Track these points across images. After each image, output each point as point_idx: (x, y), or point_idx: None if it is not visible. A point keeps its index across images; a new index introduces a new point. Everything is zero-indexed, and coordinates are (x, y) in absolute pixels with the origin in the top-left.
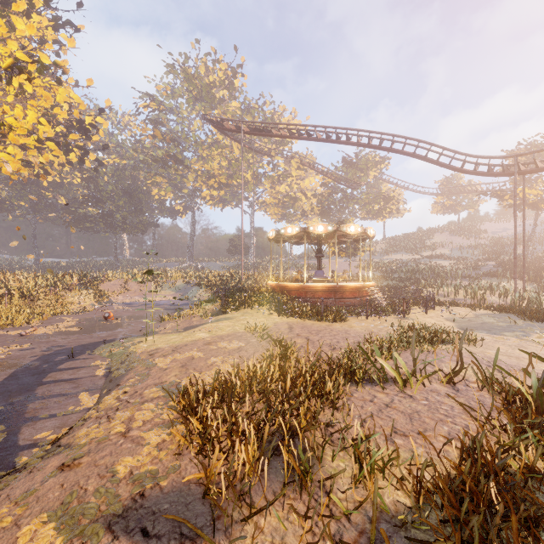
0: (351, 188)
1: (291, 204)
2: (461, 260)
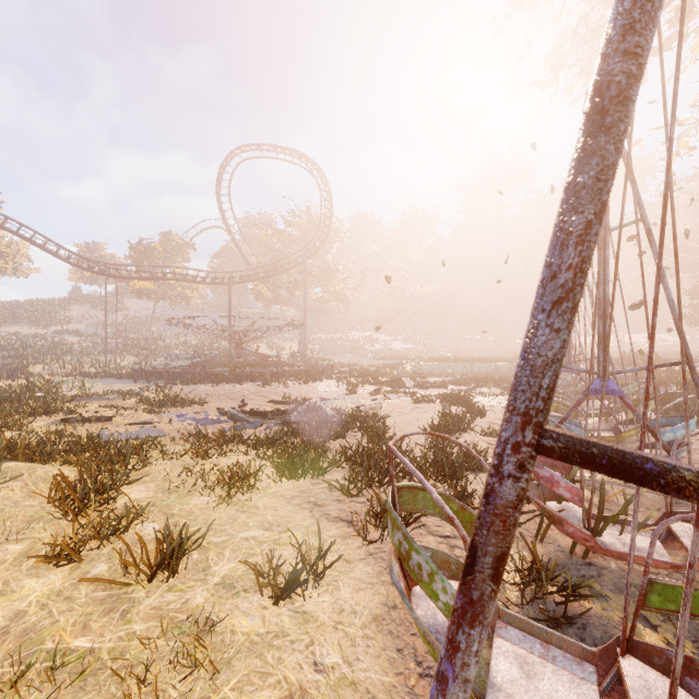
0: None
1: None
2: (94, 337)
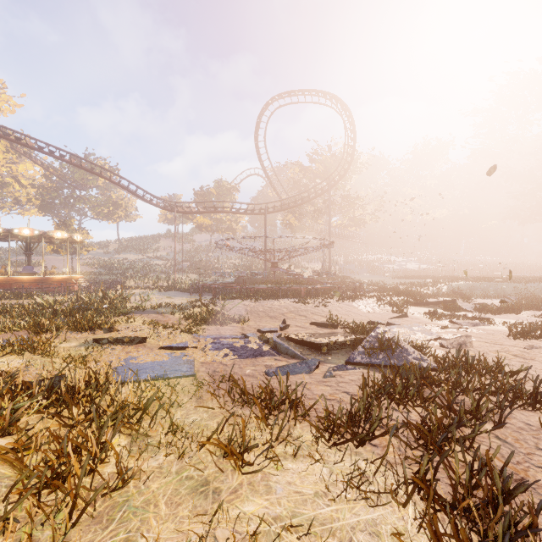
0: (78, 188)
1: None
2: (172, 261)
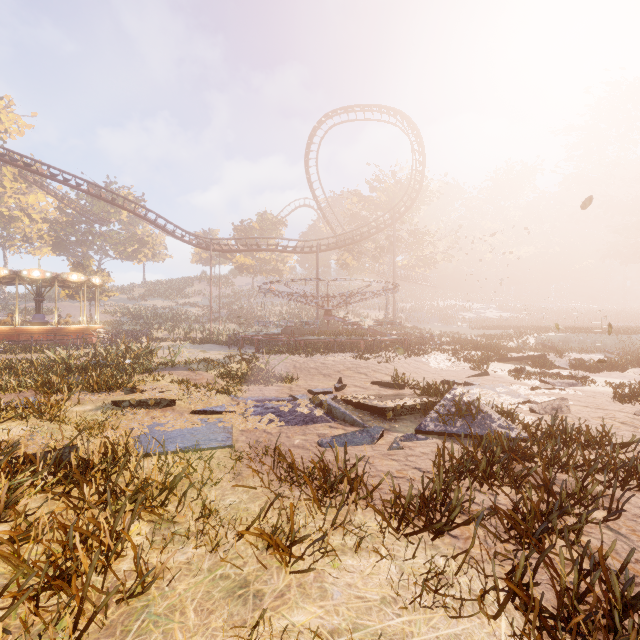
0: (98, 223)
1: (2, 224)
2: (207, 308)
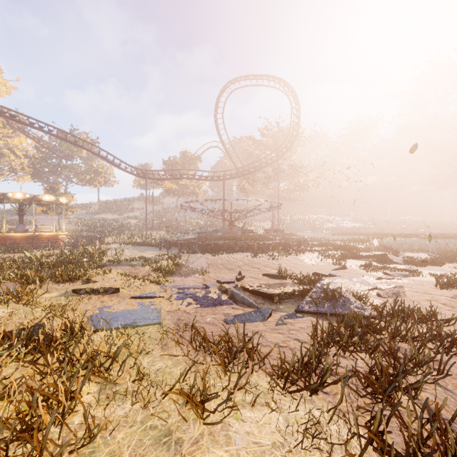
0: (64, 158)
1: None
2: (144, 220)
